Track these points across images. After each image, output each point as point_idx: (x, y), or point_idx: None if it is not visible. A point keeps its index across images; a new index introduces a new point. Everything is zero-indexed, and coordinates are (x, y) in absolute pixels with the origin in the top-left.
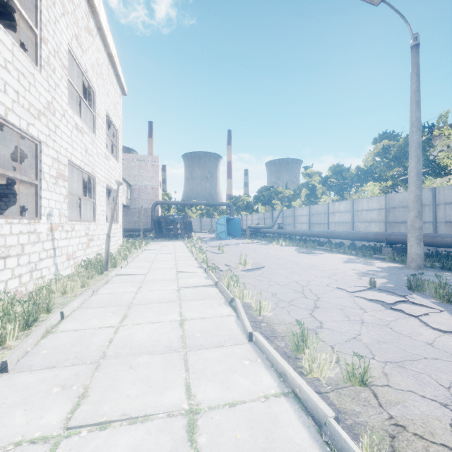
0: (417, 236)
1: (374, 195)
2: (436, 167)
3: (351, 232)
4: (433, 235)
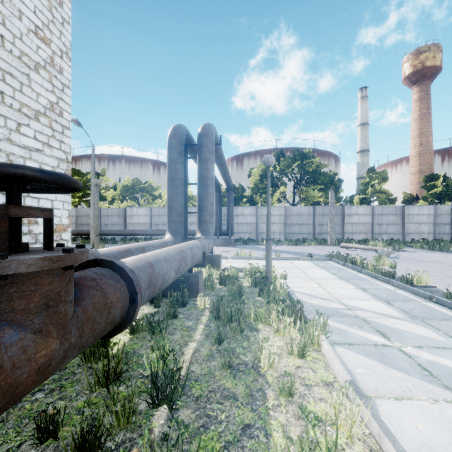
0: (94, 230)
1: None
2: (101, 197)
3: None
4: (100, 230)
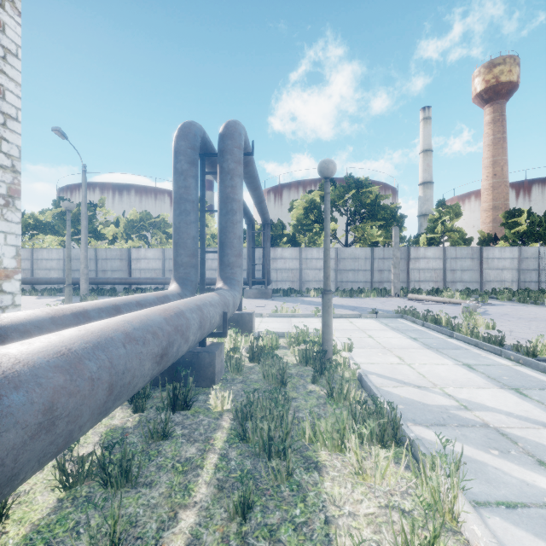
0: (85, 278)
1: (53, 246)
2: (98, 234)
3: (35, 278)
4: (94, 278)
